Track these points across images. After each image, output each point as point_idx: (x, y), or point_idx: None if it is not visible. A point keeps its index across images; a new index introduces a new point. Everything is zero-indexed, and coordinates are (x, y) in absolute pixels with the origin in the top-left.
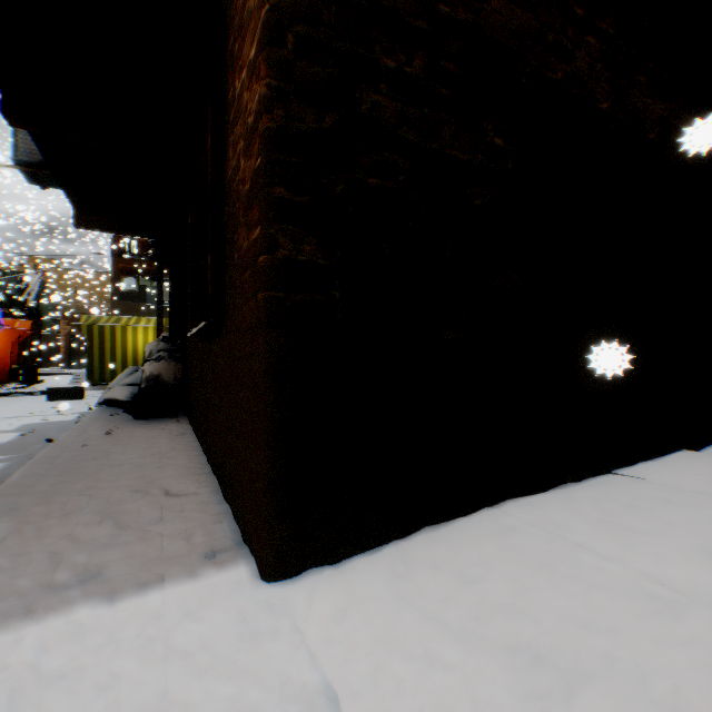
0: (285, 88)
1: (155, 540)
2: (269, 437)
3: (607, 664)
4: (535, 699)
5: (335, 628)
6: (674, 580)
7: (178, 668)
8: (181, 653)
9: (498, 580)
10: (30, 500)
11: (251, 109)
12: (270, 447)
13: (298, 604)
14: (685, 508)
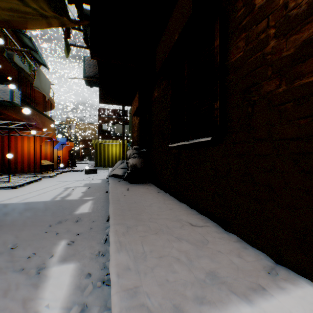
0: None
1: (223, 255)
2: None
3: None
4: None
5: None
6: None
7: None
8: None
9: None
10: (130, 222)
11: (301, 3)
12: None
13: None
14: None
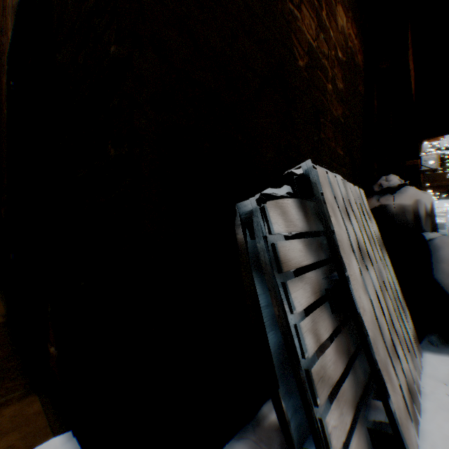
0: None
1: None
2: None
3: None
4: None
5: None
6: None
7: None
8: None
9: None
10: None
11: None
12: None
13: None
14: None
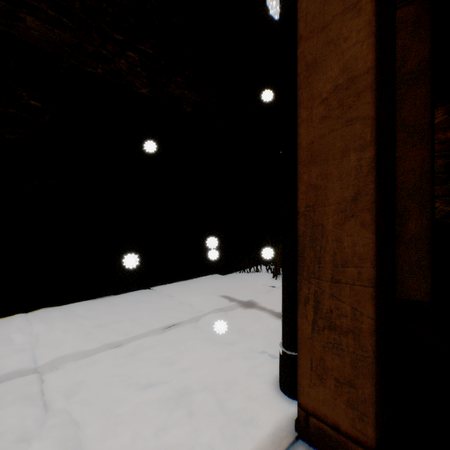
0: None
1: None
2: None
3: None
4: None
5: None
6: (47, 340)
7: None
8: None
9: None
10: None
11: None
12: None
13: None
14: (142, 304)
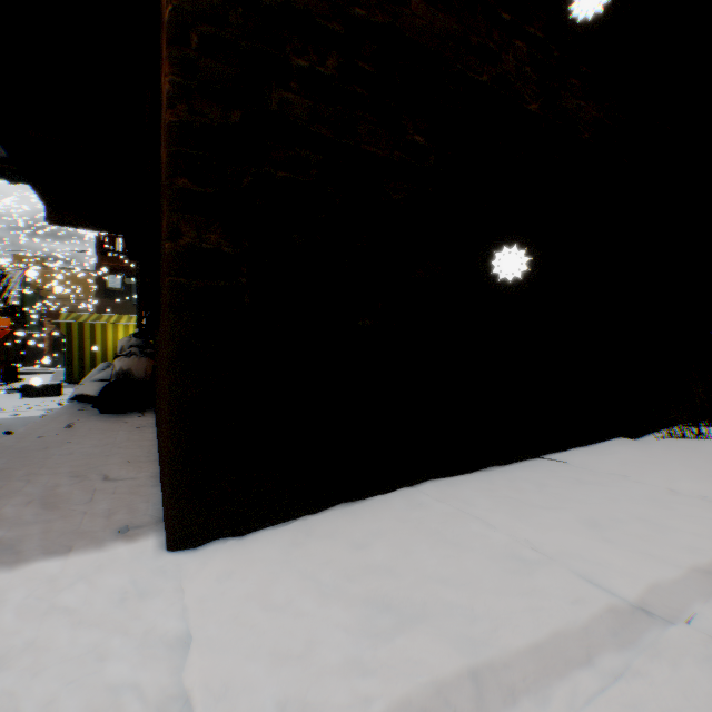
0: (188, 85)
1: (77, 517)
2: (172, 415)
3: (447, 611)
4: (366, 638)
5: (215, 587)
6: (547, 544)
7: (54, 620)
8: (63, 609)
9: (384, 546)
10: None
11: (165, 105)
12: (173, 424)
13: (191, 569)
14: (592, 487)
